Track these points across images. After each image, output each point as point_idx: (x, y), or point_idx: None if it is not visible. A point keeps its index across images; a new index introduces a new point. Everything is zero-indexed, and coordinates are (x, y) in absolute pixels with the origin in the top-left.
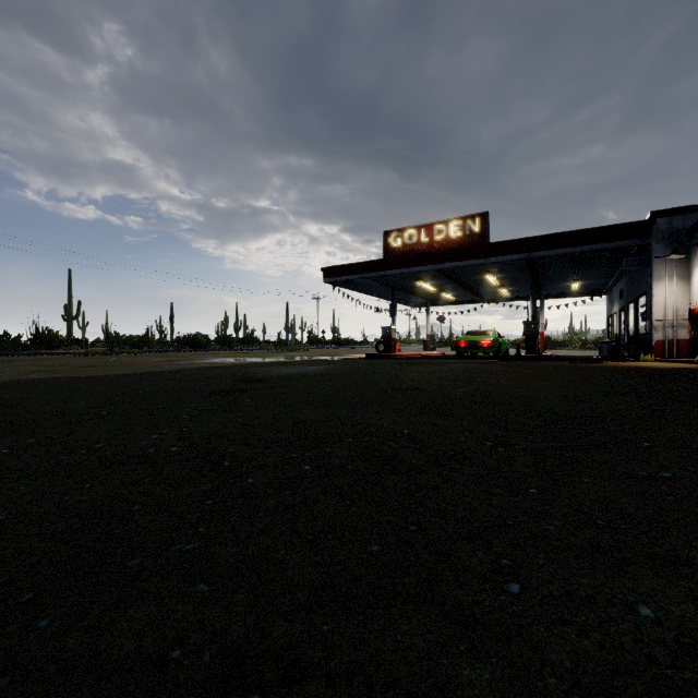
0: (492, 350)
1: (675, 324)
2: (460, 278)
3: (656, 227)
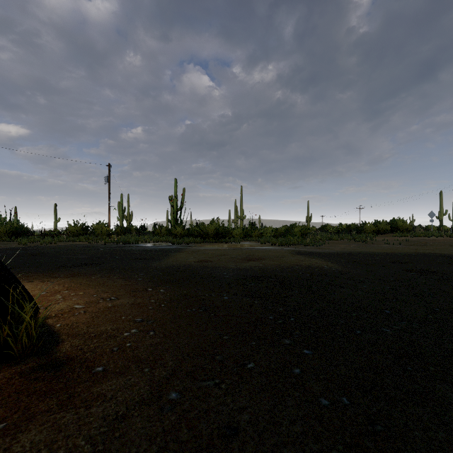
0: None
1: None
2: None
3: None
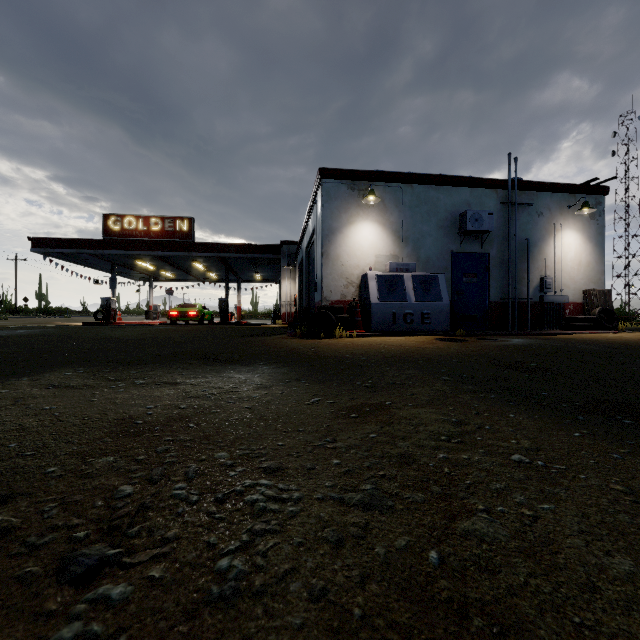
0: (197, 318)
1: (290, 304)
2: (175, 262)
3: (283, 249)
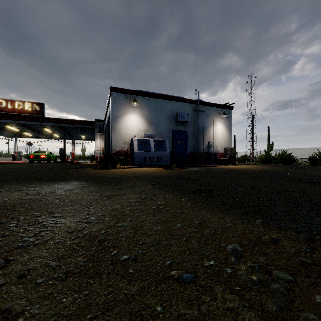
0: (46, 159)
1: (100, 152)
2: (32, 127)
3: (96, 124)
